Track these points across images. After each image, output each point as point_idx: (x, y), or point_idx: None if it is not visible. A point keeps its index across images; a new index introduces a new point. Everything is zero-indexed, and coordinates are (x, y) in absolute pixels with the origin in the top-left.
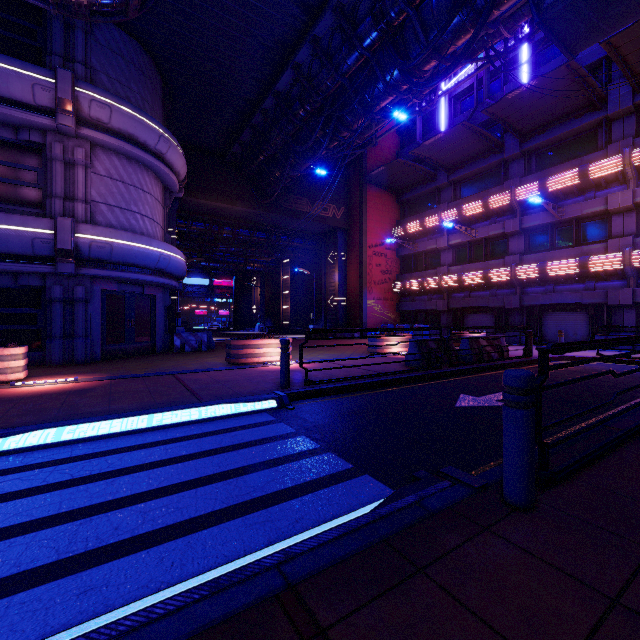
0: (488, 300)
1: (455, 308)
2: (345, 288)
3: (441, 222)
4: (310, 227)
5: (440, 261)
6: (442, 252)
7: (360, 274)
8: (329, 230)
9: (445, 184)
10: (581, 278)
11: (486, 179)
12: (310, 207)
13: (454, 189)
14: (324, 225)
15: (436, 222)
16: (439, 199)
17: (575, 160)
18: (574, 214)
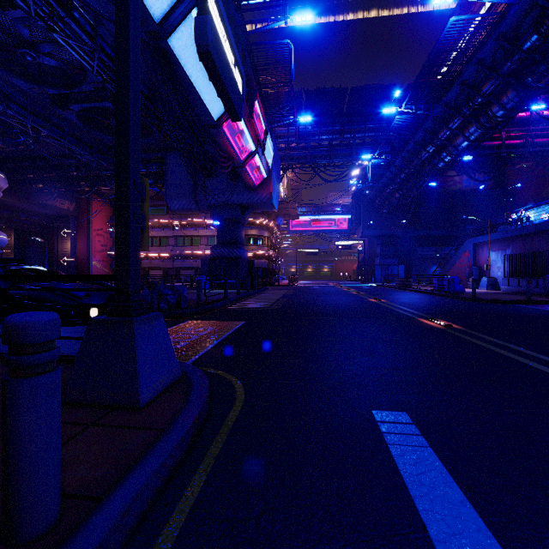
0: (160, 264)
1: (145, 267)
2: (75, 253)
3: None
4: (49, 212)
5: None
6: None
7: (88, 246)
8: (62, 215)
9: None
10: (193, 258)
11: (159, 209)
12: (52, 201)
13: None
14: (61, 213)
15: None
16: None
17: (191, 215)
18: (190, 234)
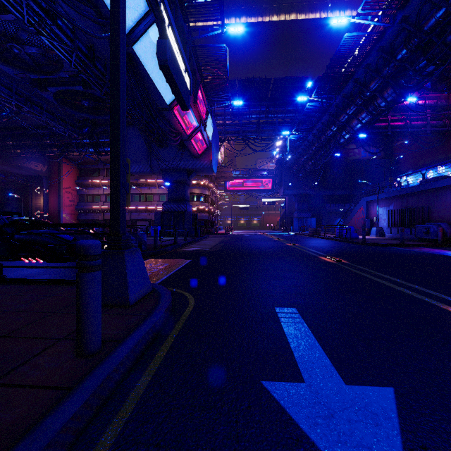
0: None
1: (107, 219)
2: (47, 207)
3: (101, 184)
4: (24, 173)
5: (100, 199)
6: (101, 196)
7: (59, 201)
8: (36, 175)
9: (102, 168)
10: (147, 211)
11: None
12: (28, 164)
13: (106, 171)
14: (36, 174)
15: (98, 183)
16: (99, 173)
17: (145, 176)
18: (145, 192)
